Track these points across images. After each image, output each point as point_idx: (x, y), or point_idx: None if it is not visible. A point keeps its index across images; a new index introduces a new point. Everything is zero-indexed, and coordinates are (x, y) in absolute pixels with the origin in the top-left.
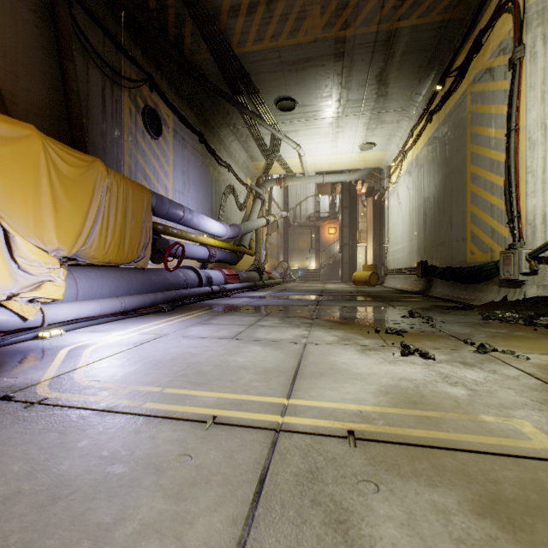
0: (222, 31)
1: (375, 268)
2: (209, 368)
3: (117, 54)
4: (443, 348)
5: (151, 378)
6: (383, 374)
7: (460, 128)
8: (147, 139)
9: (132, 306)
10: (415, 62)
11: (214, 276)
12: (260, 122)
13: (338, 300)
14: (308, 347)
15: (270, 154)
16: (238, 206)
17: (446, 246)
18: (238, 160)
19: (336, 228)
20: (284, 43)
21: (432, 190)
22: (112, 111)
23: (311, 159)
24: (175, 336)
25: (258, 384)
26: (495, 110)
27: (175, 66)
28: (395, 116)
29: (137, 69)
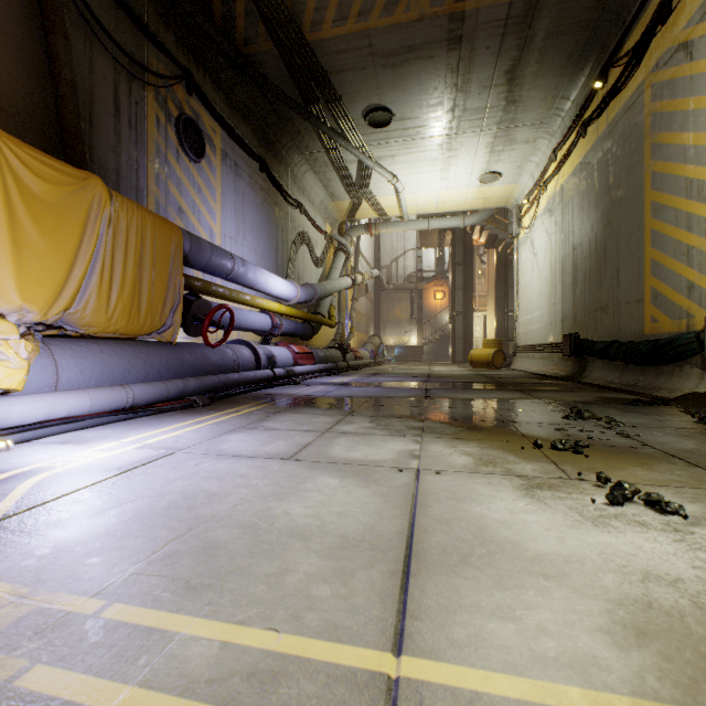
0: (288, 6)
1: (500, 344)
2: (229, 535)
3: (138, 36)
4: (679, 485)
5: (98, 564)
6: (597, 560)
7: (633, 139)
8: (183, 161)
9: (146, 398)
10: (564, 48)
11: (278, 355)
12: (343, 144)
13: (455, 390)
14: (424, 479)
15: (356, 190)
16: (313, 261)
17: (609, 311)
18: (313, 199)
19: (444, 291)
20: (377, 23)
21: (587, 233)
22: (130, 118)
23: (412, 197)
24: (196, 452)
25: (325, 589)
26: (695, 105)
27: (225, 62)
28: (530, 132)
29: (168, 61)
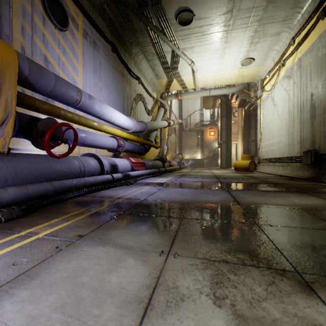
0: None
1: (251, 158)
2: None
3: None
4: None
5: None
6: None
7: None
8: (49, 26)
9: None
10: None
11: (120, 164)
12: (163, 38)
13: (251, 192)
14: None
15: (170, 71)
16: (146, 111)
17: None
18: (146, 77)
19: (214, 131)
20: None
21: None
22: None
23: (201, 76)
24: None
25: None
26: None
27: None
28: (277, 27)
29: None
